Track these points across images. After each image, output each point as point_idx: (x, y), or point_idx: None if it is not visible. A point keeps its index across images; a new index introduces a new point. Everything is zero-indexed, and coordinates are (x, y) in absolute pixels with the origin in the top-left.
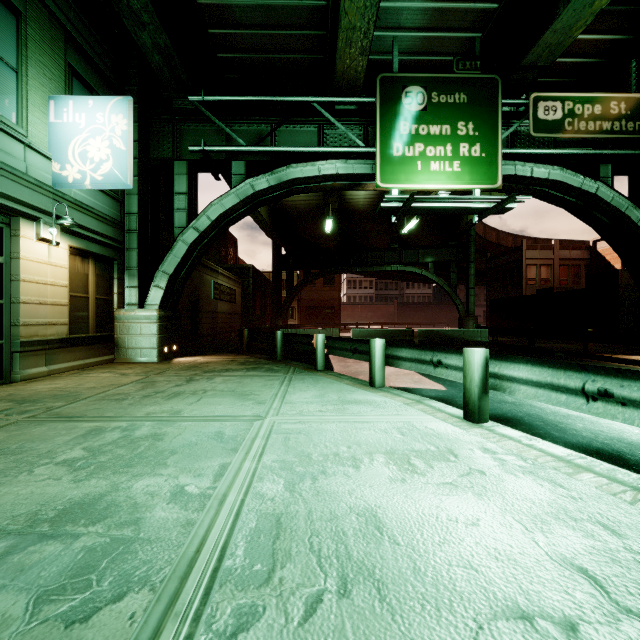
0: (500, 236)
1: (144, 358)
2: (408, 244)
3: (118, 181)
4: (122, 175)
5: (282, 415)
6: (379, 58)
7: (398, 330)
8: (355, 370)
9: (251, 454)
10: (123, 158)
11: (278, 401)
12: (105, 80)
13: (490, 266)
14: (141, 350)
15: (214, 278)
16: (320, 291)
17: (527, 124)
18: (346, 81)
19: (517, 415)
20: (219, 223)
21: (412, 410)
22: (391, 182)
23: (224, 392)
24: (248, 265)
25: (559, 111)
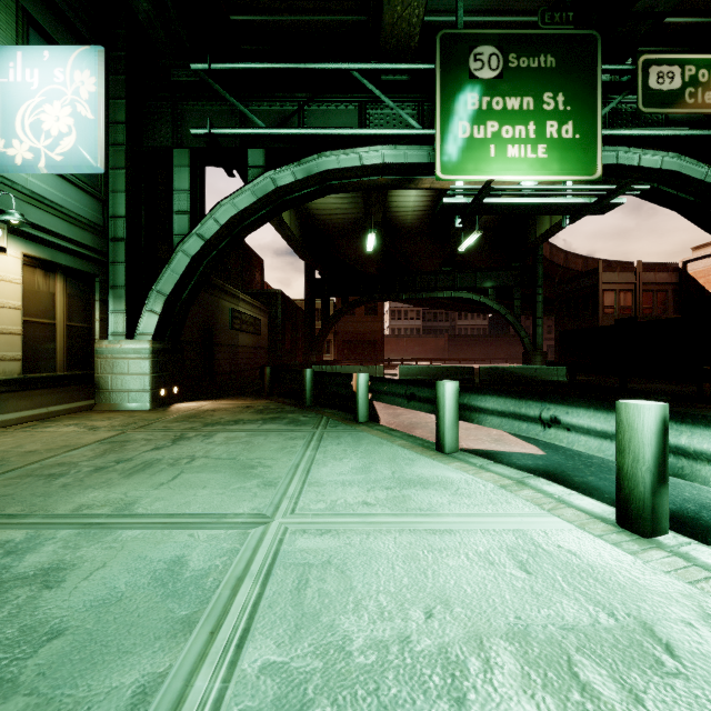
0: (568, 258)
1: (133, 404)
2: (462, 267)
3: (84, 162)
4: (89, 154)
5: (301, 513)
6: (437, 20)
7: (455, 367)
8: (408, 421)
9: (221, 637)
10: (91, 130)
11: (298, 480)
12: (80, 40)
13: (559, 292)
14: (129, 393)
15: (234, 305)
16: (360, 322)
17: (630, 100)
18: (396, 40)
19: (685, 507)
20: (231, 229)
21: (517, 501)
22: (455, 173)
23: (220, 461)
24: (276, 291)
25: (677, 78)
